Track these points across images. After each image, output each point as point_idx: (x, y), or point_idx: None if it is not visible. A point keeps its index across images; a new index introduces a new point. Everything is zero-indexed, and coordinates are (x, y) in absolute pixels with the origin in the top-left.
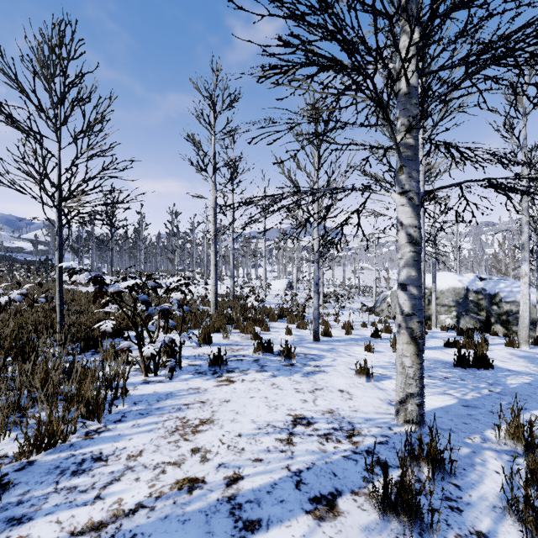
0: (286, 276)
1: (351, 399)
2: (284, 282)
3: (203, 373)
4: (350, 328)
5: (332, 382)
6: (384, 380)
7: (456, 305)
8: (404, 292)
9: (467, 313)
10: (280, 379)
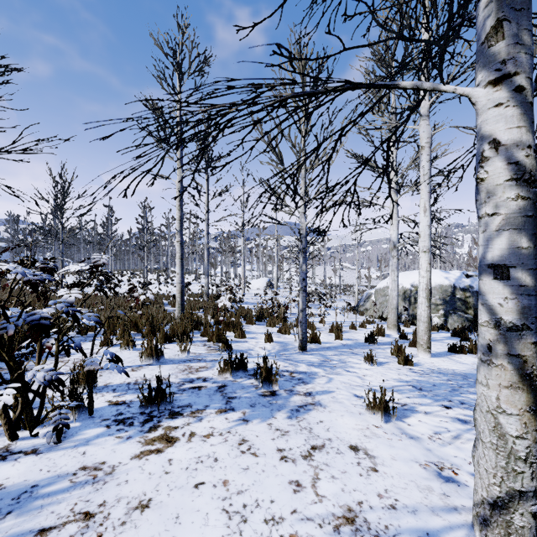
0: (266, 275)
1: (376, 471)
2: (264, 280)
3: (127, 422)
4: (341, 332)
5: (336, 426)
6: (408, 416)
7: (443, 303)
8: (503, 281)
9: (455, 311)
10: (254, 427)
